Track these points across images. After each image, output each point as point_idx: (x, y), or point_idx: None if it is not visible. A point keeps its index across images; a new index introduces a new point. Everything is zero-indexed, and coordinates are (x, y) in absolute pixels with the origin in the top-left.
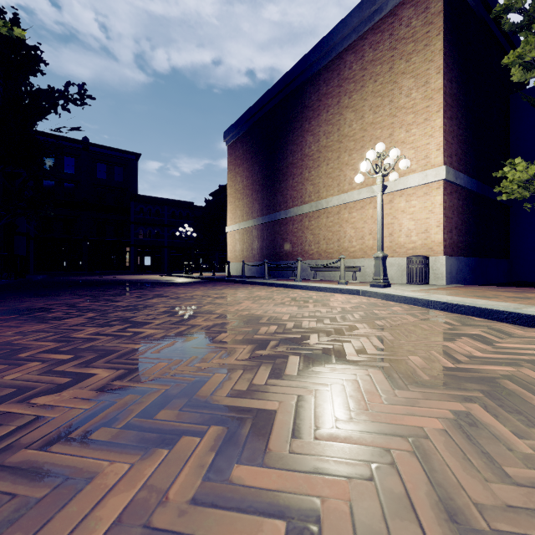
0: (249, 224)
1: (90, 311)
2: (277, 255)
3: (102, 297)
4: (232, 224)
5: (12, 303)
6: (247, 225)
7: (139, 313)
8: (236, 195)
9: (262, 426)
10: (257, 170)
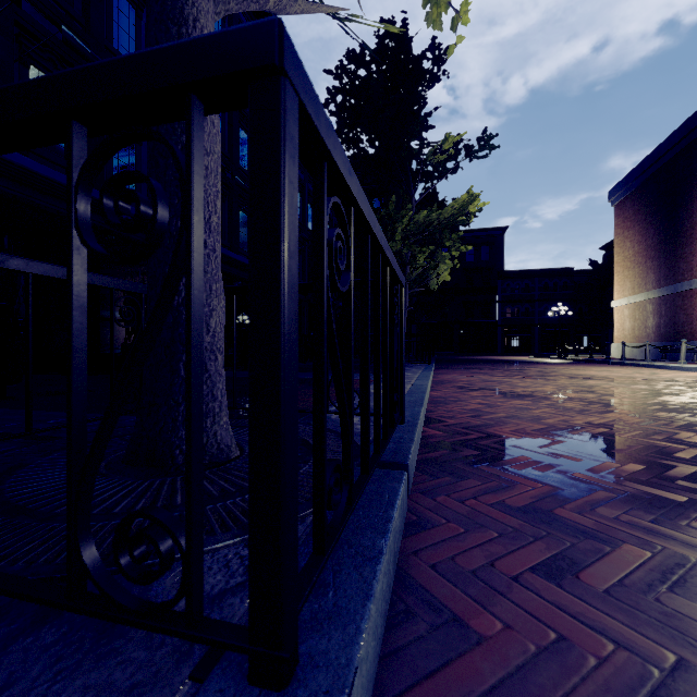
0: (641, 298)
1: (500, 369)
2: (679, 334)
3: (497, 366)
4: (620, 298)
5: (460, 366)
6: (638, 299)
7: (523, 371)
8: (624, 263)
9: (557, 381)
10: (652, 234)
